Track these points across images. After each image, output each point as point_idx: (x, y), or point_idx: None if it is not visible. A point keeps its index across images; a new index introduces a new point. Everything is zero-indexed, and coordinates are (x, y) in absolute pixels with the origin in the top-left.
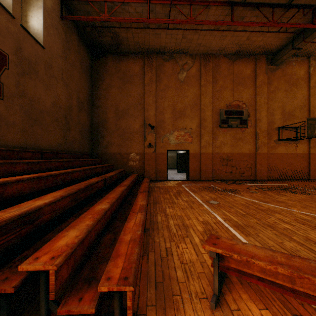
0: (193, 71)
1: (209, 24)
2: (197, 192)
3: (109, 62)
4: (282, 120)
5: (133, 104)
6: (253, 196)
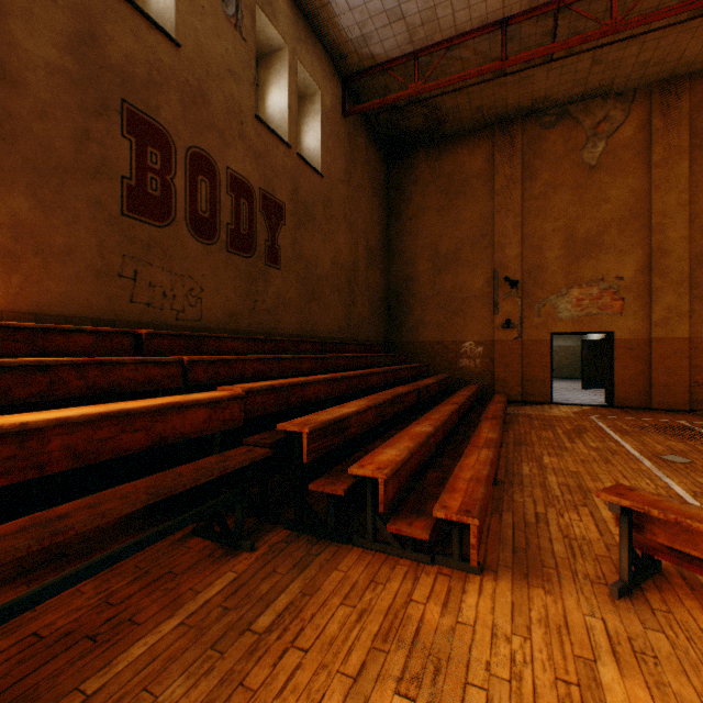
0: (625, 134)
1: (667, 16)
2: (630, 434)
3: (420, 162)
4: None
5: (469, 239)
6: None
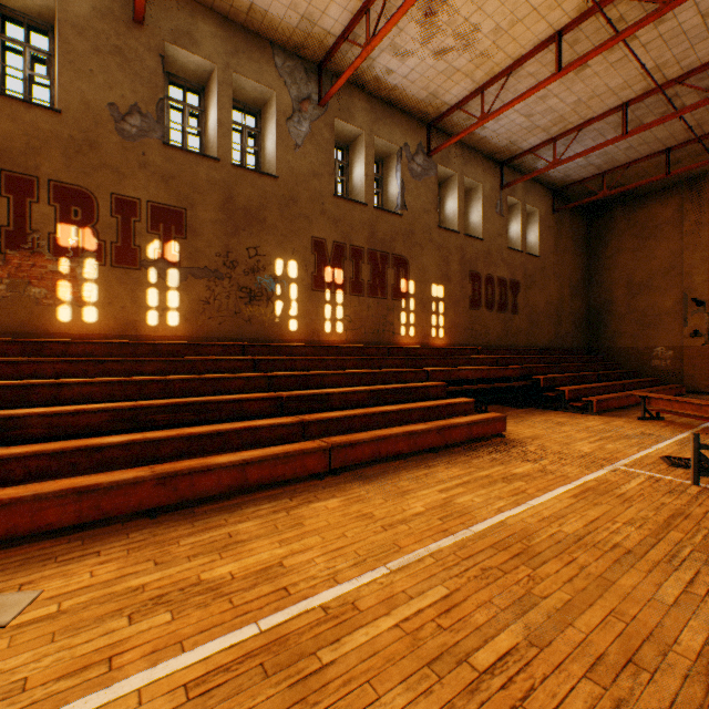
0: None
1: None
2: None
3: (616, 216)
4: None
5: (659, 271)
6: None
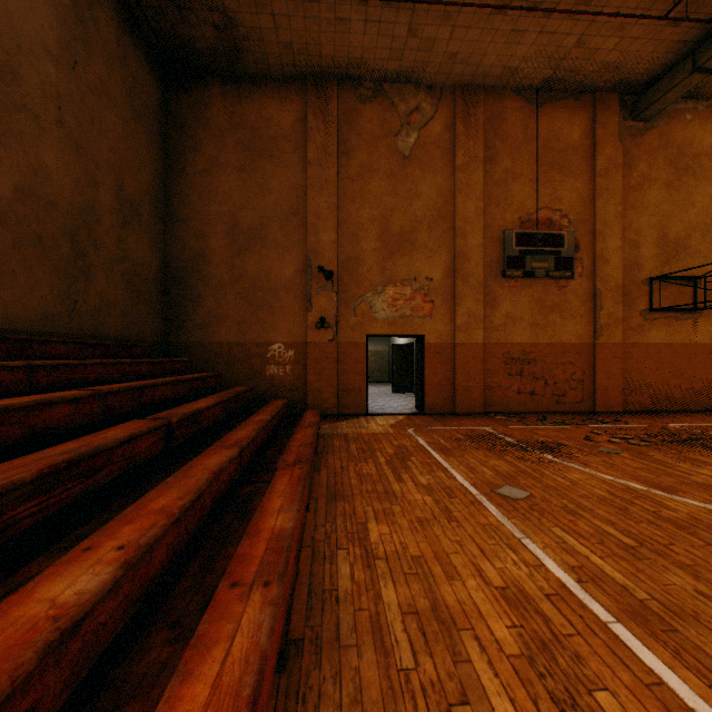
0: (435, 131)
1: None
2: (453, 453)
3: (214, 101)
4: (660, 261)
5: (278, 215)
6: (616, 466)
